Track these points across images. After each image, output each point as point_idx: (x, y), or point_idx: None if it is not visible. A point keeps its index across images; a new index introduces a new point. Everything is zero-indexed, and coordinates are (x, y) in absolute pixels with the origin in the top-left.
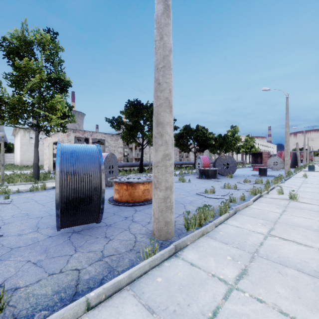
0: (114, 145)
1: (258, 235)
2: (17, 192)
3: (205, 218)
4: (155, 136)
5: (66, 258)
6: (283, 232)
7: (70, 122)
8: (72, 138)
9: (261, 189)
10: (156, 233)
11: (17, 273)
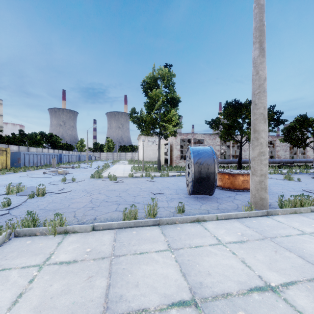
0: (212, 143)
1: None
2: (154, 176)
3: (302, 205)
4: (252, 139)
5: (199, 205)
6: None
7: (178, 128)
8: (178, 140)
9: None
10: (253, 204)
11: (180, 205)
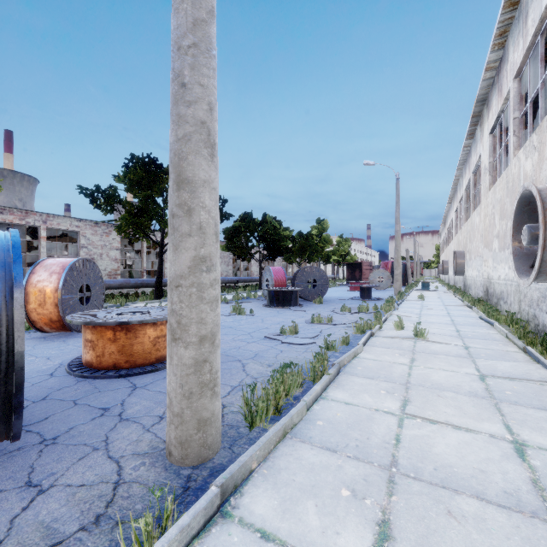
0: (102, 244)
1: (387, 418)
2: None
3: (286, 391)
4: (173, 212)
5: None
6: (426, 405)
7: None
8: None
9: (371, 323)
10: (176, 451)
11: None
